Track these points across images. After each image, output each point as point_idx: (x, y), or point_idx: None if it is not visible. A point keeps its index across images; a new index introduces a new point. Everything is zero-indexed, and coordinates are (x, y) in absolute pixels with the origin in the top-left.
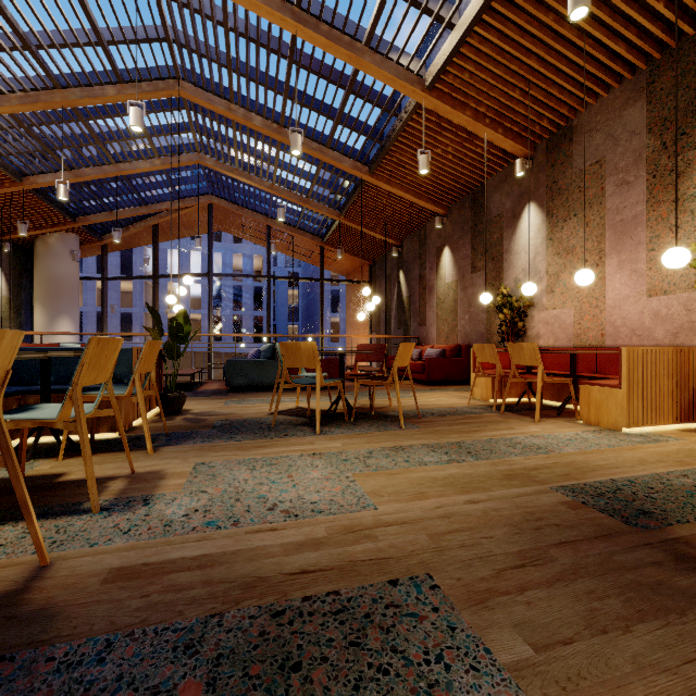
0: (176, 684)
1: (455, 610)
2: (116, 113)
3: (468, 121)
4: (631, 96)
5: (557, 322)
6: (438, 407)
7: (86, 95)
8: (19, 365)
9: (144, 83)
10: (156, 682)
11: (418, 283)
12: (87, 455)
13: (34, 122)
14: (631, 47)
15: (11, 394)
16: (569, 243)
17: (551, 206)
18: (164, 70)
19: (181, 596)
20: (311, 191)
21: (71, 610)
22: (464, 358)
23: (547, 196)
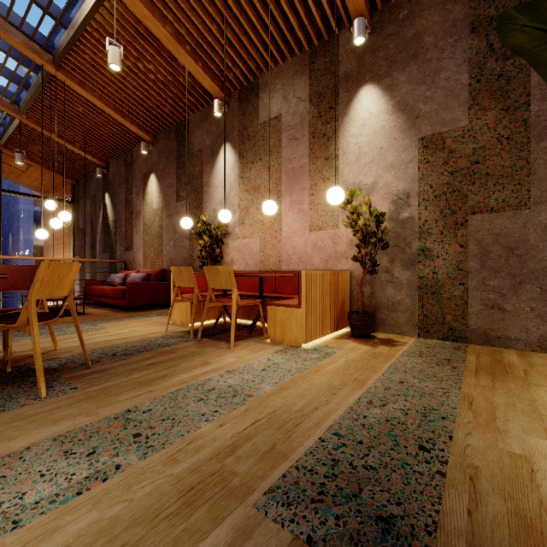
0: None
1: None
2: None
3: (168, 37)
4: (299, 69)
5: (247, 250)
6: (128, 341)
7: None
8: None
9: None
10: None
11: (124, 207)
12: None
13: None
14: (300, 25)
15: None
16: (256, 182)
17: (243, 148)
18: None
19: None
20: None
21: None
22: (169, 282)
23: (239, 139)
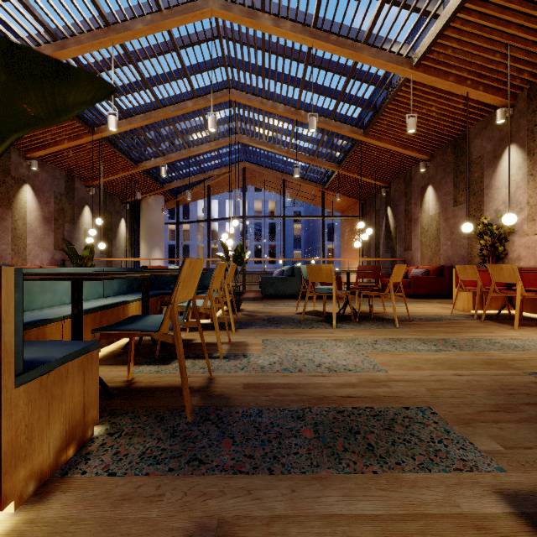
0: (299, 429)
1: (448, 424)
2: (191, 117)
3: (450, 85)
4: None
5: None
6: (425, 314)
7: (176, 109)
8: (157, 278)
9: (209, 95)
10: (289, 427)
11: (403, 216)
12: (217, 327)
13: (147, 130)
14: None
15: (158, 294)
16: None
17: (532, 146)
18: (221, 84)
19: (285, 398)
20: (317, 152)
21: (235, 397)
22: (447, 276)
23: (528, 138)
